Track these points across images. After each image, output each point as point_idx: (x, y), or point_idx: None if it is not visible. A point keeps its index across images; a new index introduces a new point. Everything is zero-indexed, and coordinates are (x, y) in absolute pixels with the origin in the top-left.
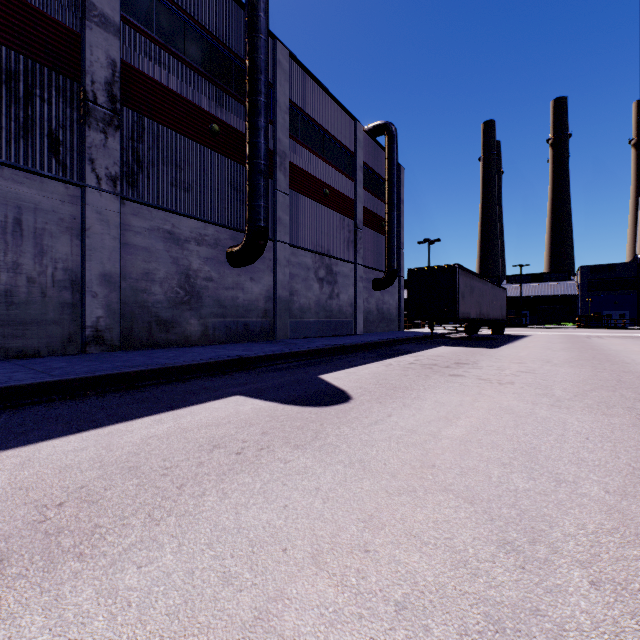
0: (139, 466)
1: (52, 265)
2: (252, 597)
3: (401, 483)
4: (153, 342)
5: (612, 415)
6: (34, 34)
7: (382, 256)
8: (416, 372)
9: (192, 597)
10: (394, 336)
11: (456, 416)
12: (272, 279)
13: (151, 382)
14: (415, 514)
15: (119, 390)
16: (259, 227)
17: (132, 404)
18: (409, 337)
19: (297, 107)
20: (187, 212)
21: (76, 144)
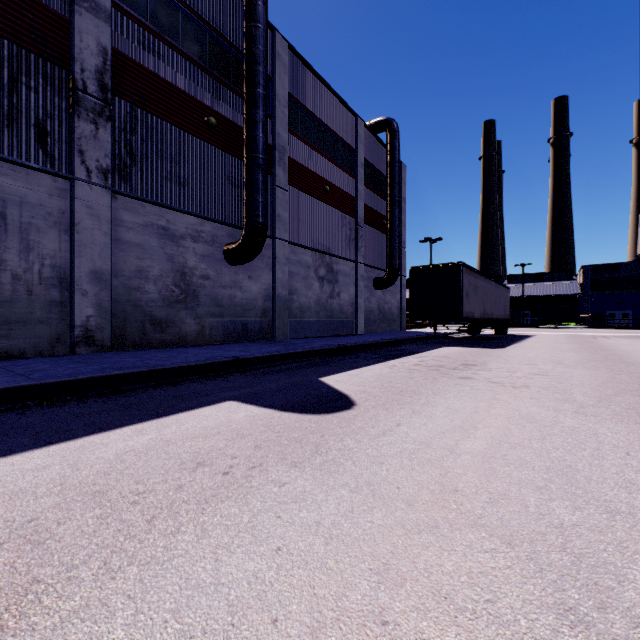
0: (106, 491)
1: (39, 261)
2: None
3: (420, 515)
4: (147, 342)
5: None
6: (19, 18)
7: (383, 255)
8: (422, 374)
9: None
10: (396, 336)
11: (473, 425)
12: (271, 277)
13: (139, 386)
14: (442, 562)
15: (103, 394)
16: (257, 223)
17: (114, 411)
18: (411, 337)
19: (297, 101)
20: (183, 207)
21: (65, 135)
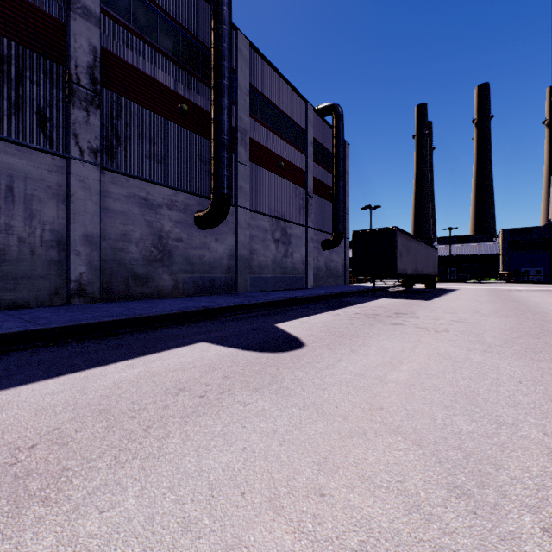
0: (109, 409)
1: (40, 227)
2: (210, 545)
3: (352, 425)
4: (130, 295)
5: (540, 360)
6: (24, 23)
7: (330, 220)
8: (361, 321)
9: (151, 545)
10: (341, 290)
11: (399, 361)
12: (234, 240)
13: (126, 330)
14: (367, 456)
15: (97, 337)
16: (223, 194)
17: (108, 350)
18: (354, 290)
19: (256, 90)
20: (160, 181)
21: (62, 121)
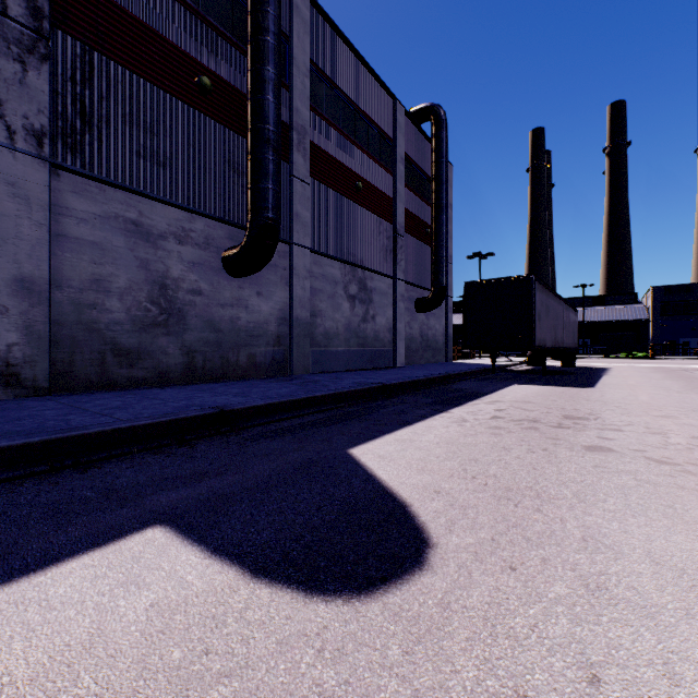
0: None
1: None
2: None
3: None
4: (108, 381)
5: None
6: None
7: (427, 271)
8: (519, 439)
9: None
10: (446, 369)
11: None
12: (287, 295)
13: (8, 475)
14: None
15: None
16: (266, 219)
17: None
18: (466, 371)
19: (321, 72)
20: (163, 196)
21: None
